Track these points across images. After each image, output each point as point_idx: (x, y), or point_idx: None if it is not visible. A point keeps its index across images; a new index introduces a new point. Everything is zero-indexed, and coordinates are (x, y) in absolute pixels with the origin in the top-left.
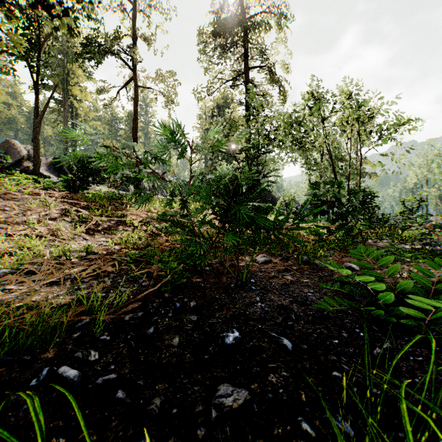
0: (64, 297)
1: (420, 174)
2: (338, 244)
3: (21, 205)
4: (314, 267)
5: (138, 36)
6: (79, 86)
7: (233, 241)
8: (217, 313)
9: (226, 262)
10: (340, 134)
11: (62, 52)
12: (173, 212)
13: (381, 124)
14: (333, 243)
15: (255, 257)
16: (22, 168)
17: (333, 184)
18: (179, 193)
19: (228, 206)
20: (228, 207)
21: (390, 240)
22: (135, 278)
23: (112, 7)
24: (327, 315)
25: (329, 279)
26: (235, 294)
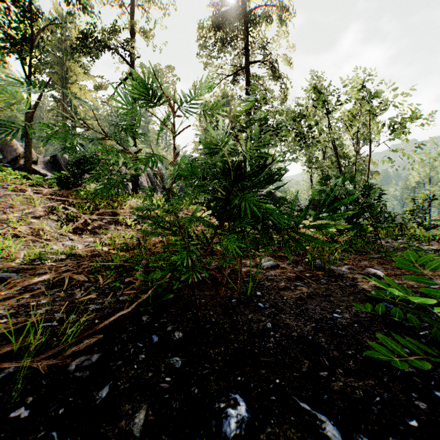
0: (8, 320)
1: (422, 172)
2: (352, 245)
3: (2, 202)
4: (330, 274)
5: (136, 31)
6: (78, 84)
7: (235, 247)
8: (213, 351)
9: (226, 267)
10: (342, 131)
11: (61, 50)
12: (147, 204)
13: (389, 118)
14: (344, 244)
15: (259, 260)
16: (18, 166)
17: (345, 178)
18: (161, 180)
19: (229, 195)
20: (229, 197)
21: (402, 240)
22: (113, 289)
23: (110, 2)
24: (375, 358)
25: (354, 291)
26: (238, 316)
